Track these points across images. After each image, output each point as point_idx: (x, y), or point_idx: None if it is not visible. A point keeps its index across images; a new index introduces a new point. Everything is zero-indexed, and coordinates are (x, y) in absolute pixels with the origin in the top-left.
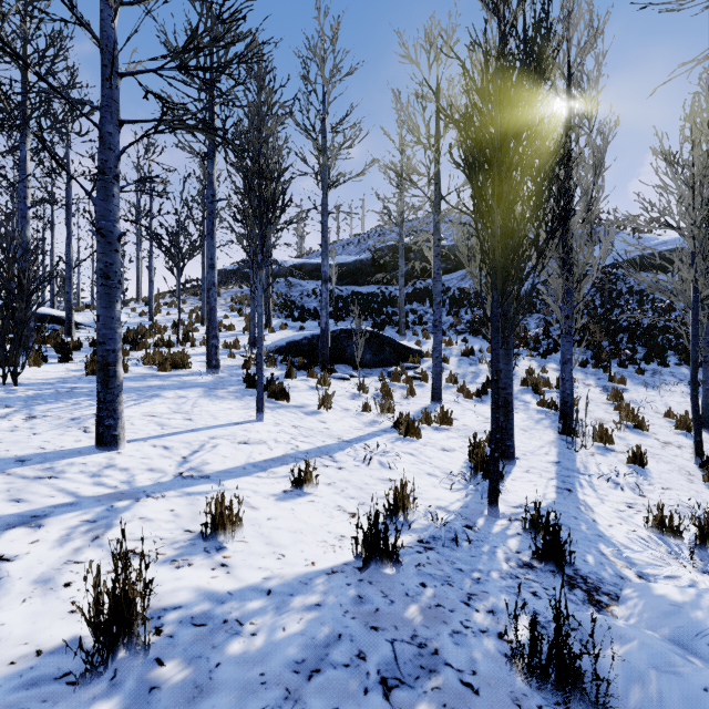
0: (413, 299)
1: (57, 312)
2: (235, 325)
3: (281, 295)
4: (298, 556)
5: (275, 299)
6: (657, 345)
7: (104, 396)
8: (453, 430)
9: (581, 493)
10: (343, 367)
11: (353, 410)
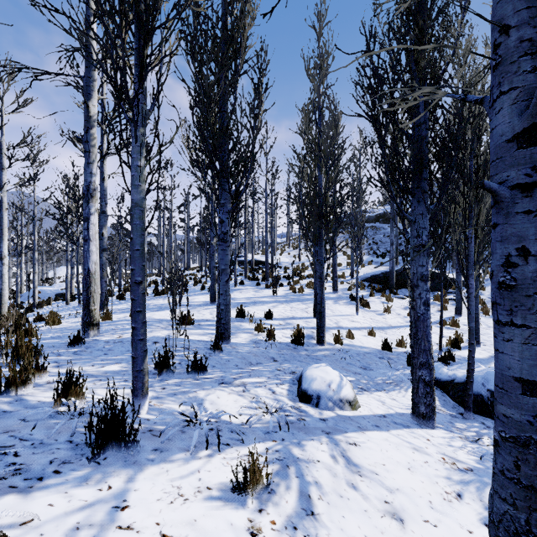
0: None
1: (263, 259)
2: (341, 262)
3: (369, 237)
4: (367, 345)
5: (365, 241)
6: None
7: (315, 304)
8: (458, 330)
9: None
10: (404, 290)
11: (403, 315)
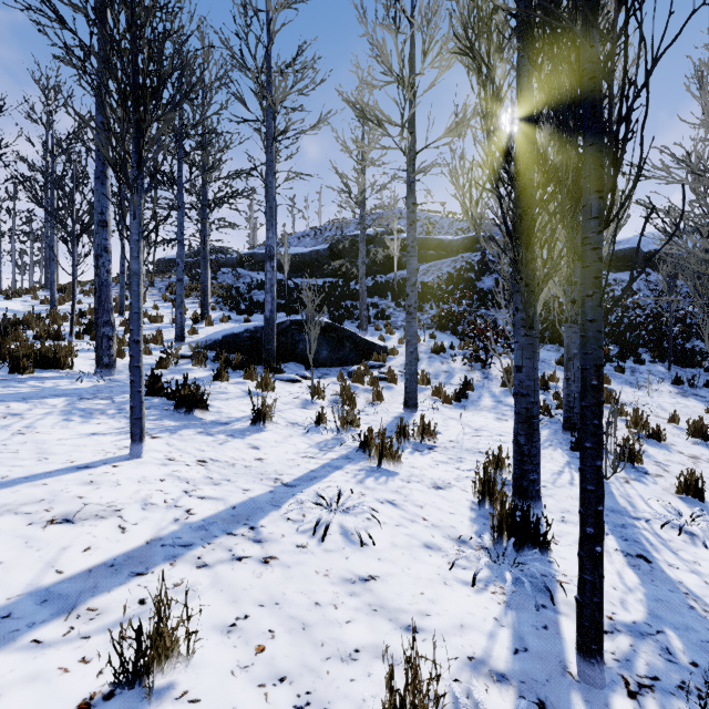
0: (374, 293)
1: None
2: (165, 316)
3: (227, 286)
4: None
5: (219, 290)
6: (629, 341)
7: None
8: (439, 449)
9: (664, 563)
10: (294, 366)
11: (304, 424)
